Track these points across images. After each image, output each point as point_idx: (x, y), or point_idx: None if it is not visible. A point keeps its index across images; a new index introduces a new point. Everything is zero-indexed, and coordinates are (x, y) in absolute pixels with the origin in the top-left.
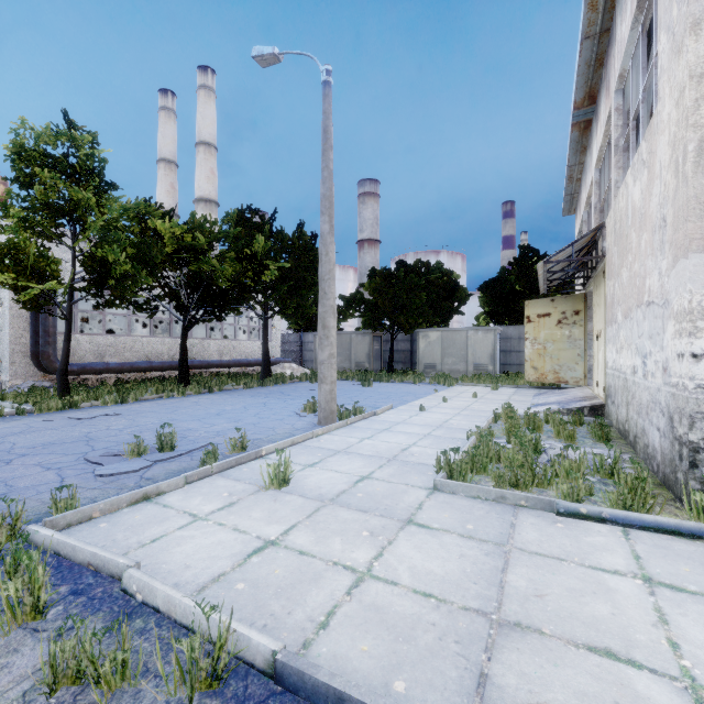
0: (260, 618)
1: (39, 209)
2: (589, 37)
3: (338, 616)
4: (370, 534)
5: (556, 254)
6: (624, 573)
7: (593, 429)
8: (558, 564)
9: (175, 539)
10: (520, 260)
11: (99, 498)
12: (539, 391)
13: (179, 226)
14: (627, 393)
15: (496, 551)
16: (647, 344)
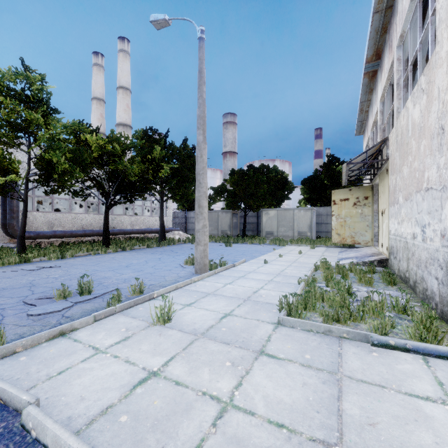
0: None
1: (4, 126)
2: (378, 12)
3: None
4: (231, 364)
5: (355, 158)
6: (434, 399)
7: (383, 276)
8: (381, 391)
9: (77, 371)
10: (328, 164)
11: (26, 334)
12: (341, 249)
13: (102, 139)
14: (408, 251)
15: (331, 379)
16: (426, 218)
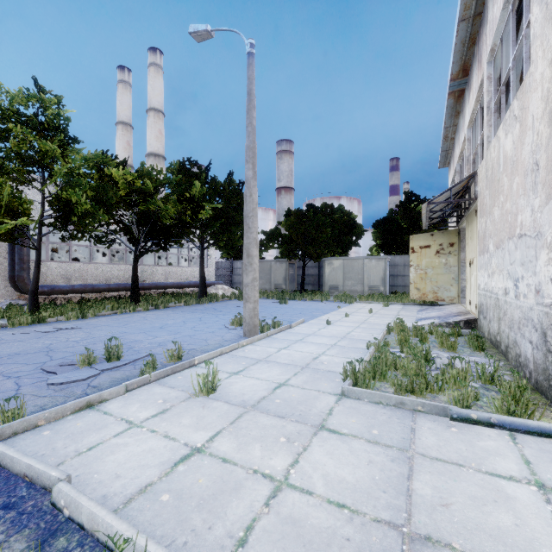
0: (181, 535)
1: (13, 158)
2: (464, 20)
3: (256, 531)
4: (286, 440)
5: (437, 197)
6: (518, 479)
7: (470, 340)
8: (457, 470)
9: (110, 447)
10: (405, 203)
11: (48, 406)
12: (421, 307)
13: (131, 173)
14: (499, 310)
15: (401, 457)
16: (519, 270)
